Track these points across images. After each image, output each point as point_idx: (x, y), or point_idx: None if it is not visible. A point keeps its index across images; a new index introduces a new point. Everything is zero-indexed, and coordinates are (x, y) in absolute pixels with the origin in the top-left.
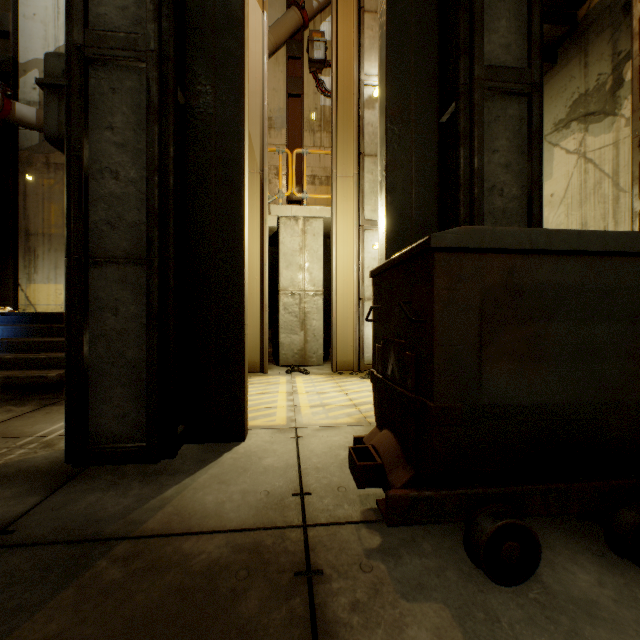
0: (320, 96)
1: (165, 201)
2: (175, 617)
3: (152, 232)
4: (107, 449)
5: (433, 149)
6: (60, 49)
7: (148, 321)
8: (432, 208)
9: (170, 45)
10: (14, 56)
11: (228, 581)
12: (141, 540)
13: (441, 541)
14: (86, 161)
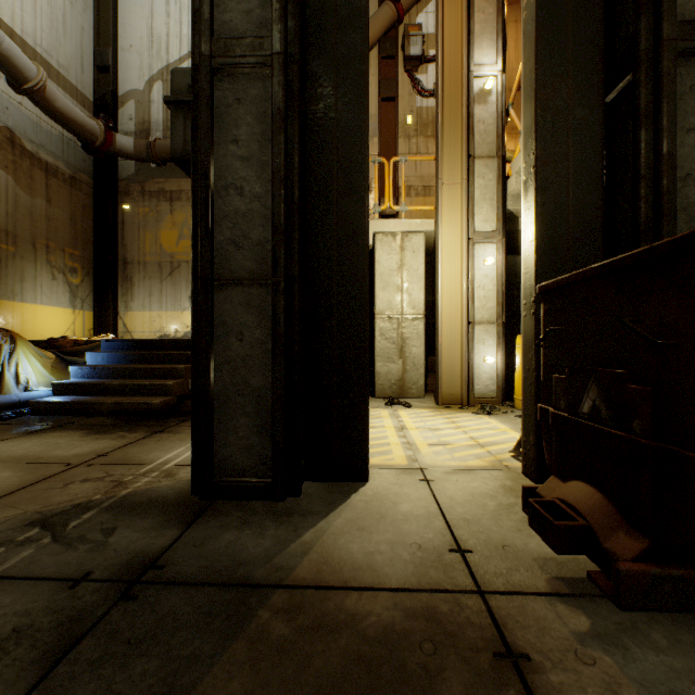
0: (416, 97)
1: (290, 216)
2: (368, 694)
3: (278, 250)
4: (233, 483)
5: (596, 136)
6: (154, 77)
7: (274, 347)
8: (595, 208)
9: (295, 45)
10: (113, 89)
11: (414, 654)
12: (296, 590)
13: (675, 632)
14: (212, 178)
